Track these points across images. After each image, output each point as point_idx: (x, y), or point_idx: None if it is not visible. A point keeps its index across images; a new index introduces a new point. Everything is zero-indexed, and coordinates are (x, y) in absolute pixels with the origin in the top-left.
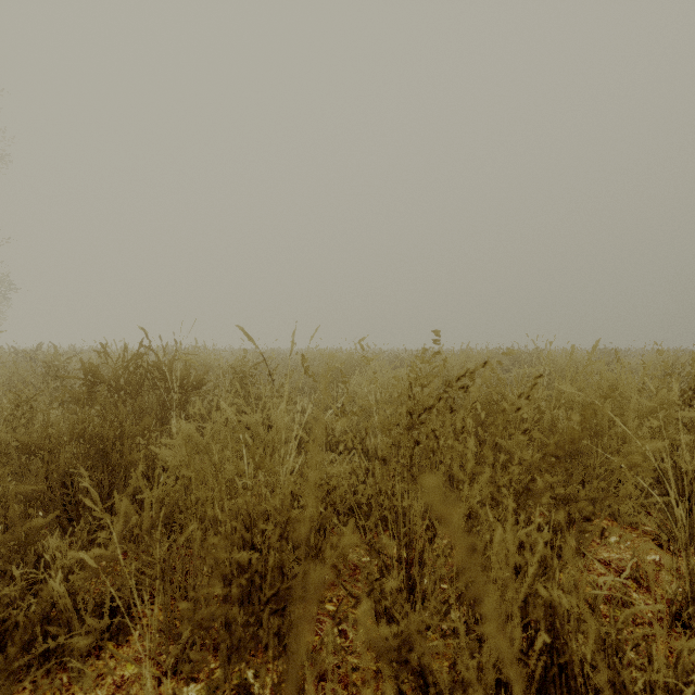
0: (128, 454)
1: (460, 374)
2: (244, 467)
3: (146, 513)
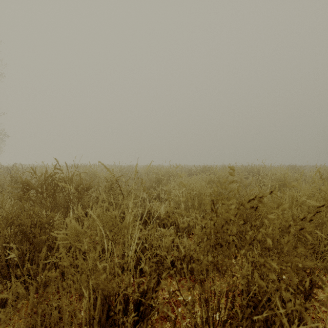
0: (38, 236)
1: (251, 197)
2: (80, 317)
3: (30, 296)
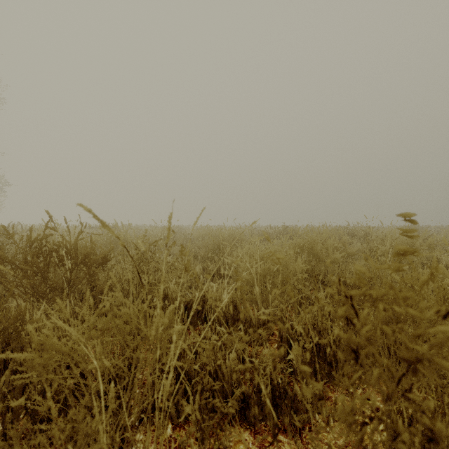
0: None
1: None
2: None
3: None
